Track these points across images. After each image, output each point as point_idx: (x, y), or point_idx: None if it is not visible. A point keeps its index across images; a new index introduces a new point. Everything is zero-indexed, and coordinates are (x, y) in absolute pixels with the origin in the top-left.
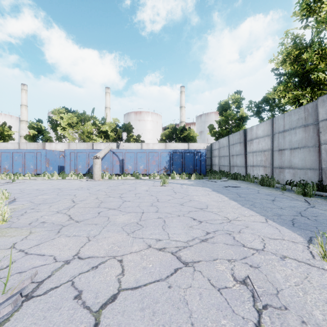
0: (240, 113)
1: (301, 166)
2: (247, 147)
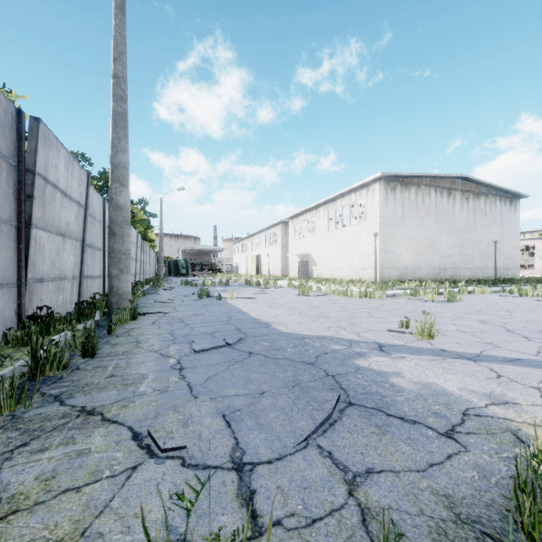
0: None
1: None
2: None
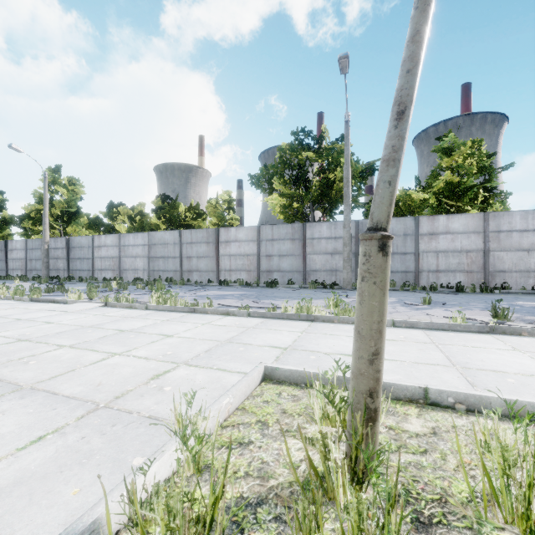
0: (4, 214)
1: (40, 269)
2: (9, 255)
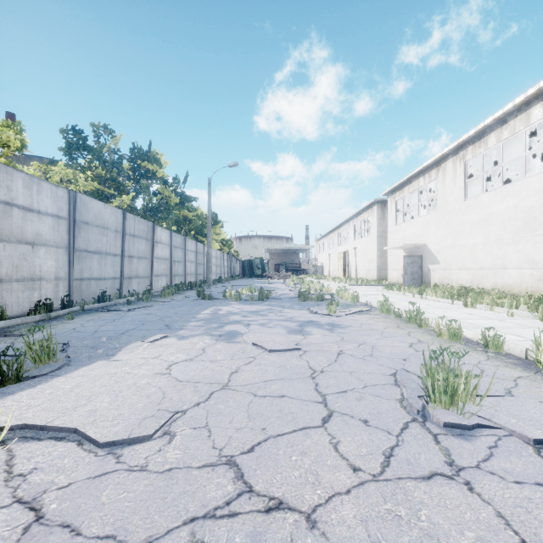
0: None
1: None
2: None
